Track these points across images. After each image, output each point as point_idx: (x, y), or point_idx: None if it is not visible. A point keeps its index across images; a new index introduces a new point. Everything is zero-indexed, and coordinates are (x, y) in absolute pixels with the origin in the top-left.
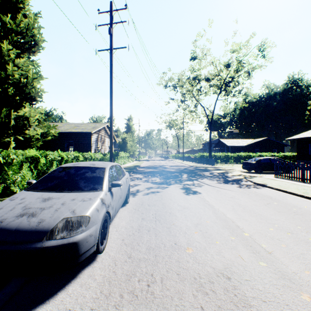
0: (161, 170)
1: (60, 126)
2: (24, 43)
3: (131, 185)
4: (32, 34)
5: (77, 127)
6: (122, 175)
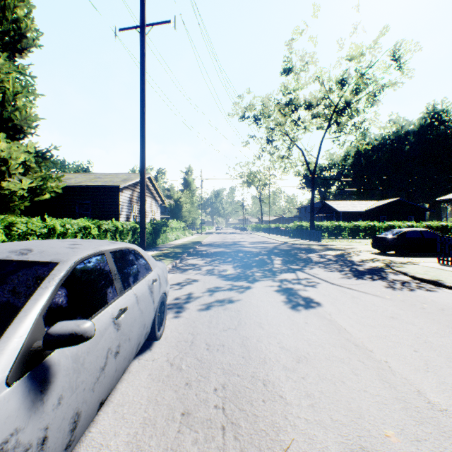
0: (236, 251)
1: (71, 178)
2: (1, 34)
3: (179, 283)
4: (14, 18)
5: (97, 178)
6: (137, 274)
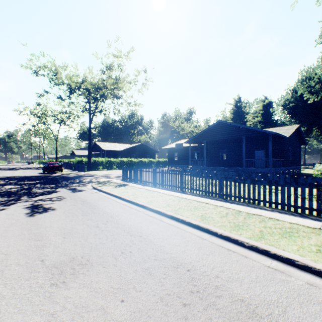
0: (11, 168)
1: None
2: None
3: None
4: None
5: None
6: None
